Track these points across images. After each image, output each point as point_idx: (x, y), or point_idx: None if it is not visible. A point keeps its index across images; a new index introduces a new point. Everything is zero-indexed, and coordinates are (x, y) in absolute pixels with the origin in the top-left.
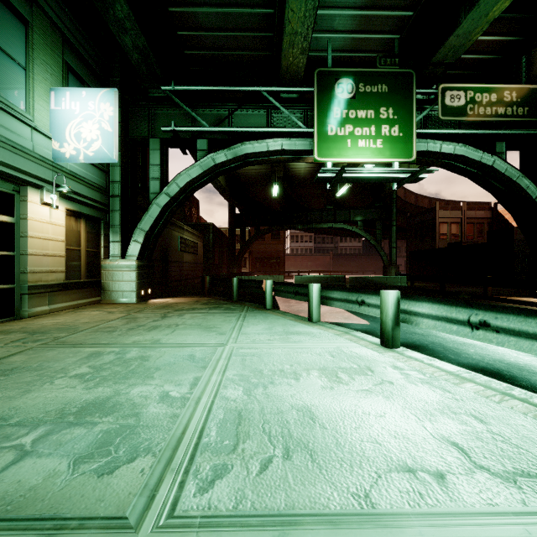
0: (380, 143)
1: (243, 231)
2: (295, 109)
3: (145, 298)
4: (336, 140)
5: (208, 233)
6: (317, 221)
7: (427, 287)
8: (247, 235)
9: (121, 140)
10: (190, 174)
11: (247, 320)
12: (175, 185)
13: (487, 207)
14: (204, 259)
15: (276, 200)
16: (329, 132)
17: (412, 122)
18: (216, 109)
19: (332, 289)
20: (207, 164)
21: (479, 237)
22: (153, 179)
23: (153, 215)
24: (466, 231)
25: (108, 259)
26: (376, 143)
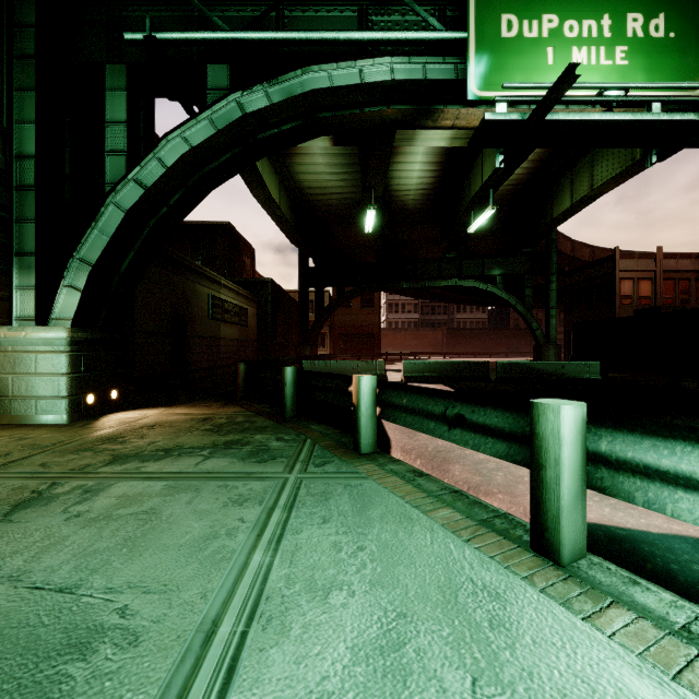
0: (623, 56)
1: (320, 292)
2: (420, 5)
3: (98, 410)
4: (521, 49)
5: (265, 295)
6: (432, 276)
7: (634, 380)
8: (327, 301)
9: (37, 64)
10: (188, 139)
11: (296, 530)
12: (157, 162)
13: (694, 254)
14: (259, 335)
15: (369, 249)
16: (503, 30)
17: (698, 5)
18: (249, 7)
19: (663, 430)
20: (227, 115)
21: (682, 301)
22: (113, 152)
23: (109, 229)
24: (662, 291)
25: (5, 326)
26: (613, 54)
